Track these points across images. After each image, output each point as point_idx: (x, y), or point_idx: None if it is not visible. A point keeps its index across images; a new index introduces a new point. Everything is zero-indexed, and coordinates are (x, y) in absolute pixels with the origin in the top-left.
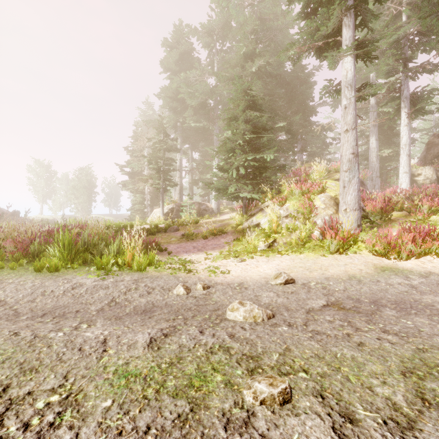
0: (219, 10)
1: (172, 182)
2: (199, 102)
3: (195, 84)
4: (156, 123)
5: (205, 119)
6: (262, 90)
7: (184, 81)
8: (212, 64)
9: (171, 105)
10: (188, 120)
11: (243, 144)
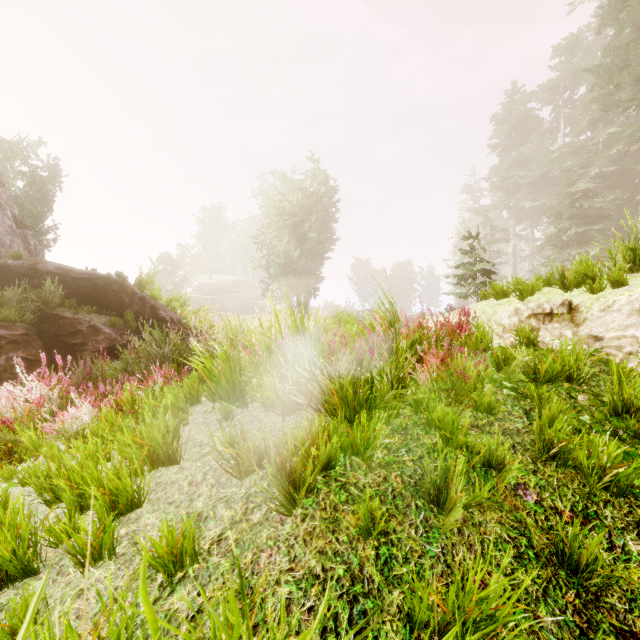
0: (562, 66)
1: (499, 277)
2: (536, 176)
3: (531, 156)
4: (482, 209)
5: (546, 193)
6: (609, 164)
7: (516, 159)
8: (557, 120)
9: (501, 186)
10: (521, 201)
11: (567, 239)
